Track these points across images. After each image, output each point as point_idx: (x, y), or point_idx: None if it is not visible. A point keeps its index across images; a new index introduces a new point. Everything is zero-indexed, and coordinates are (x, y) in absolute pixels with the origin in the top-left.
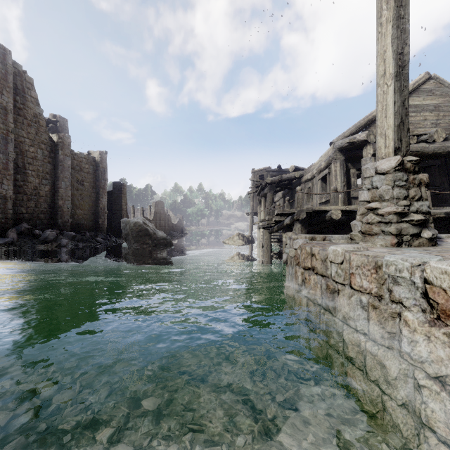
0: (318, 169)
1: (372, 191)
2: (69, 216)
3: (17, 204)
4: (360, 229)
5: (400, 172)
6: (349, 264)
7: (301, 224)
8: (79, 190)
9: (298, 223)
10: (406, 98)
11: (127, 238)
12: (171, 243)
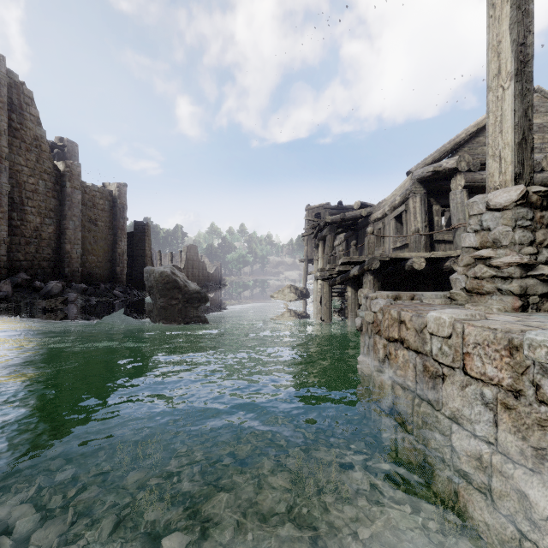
0: (391, 205)
1: (481, 234)
2: (79, 264)
3: (13, 249)
4: (464, 286)
5: (523, 208)
6: (461, 340)
7: (374, 276)
8: (91, 231)
9: (369, 274)
10: (530, 105)
11: (151, 291)
12: (206, 298)
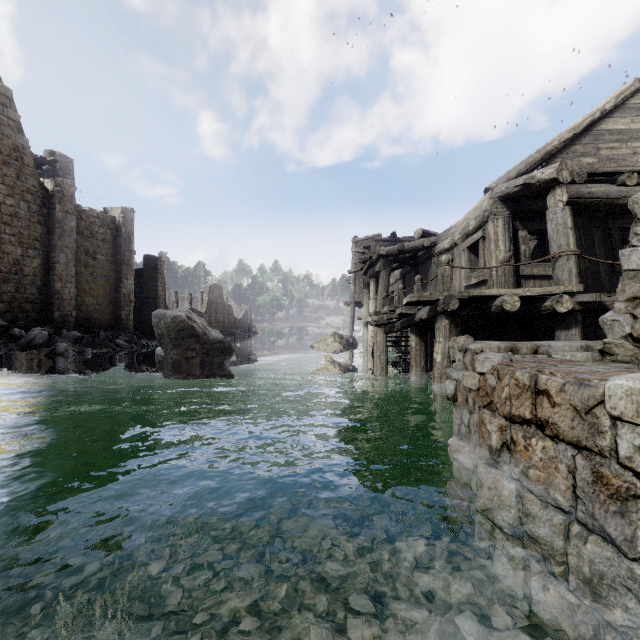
0: (463, 232)
1: None
2: (72, 307)
3: None
4: (628, 332)
5: None
6: None
7: (450, 320)
8: (88, 266)
9: (444, 317)
10: None
11: (162, 340)
12: (231, 349)
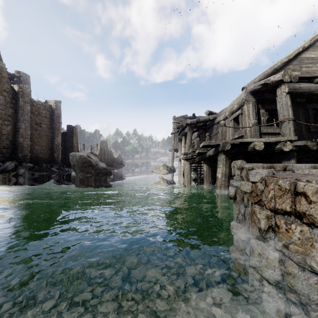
0: (230, 111)
1: None
2: (28, 151)
3: None
4: None
5: None
6: None
7: (226, 155)
8: (37, 130)
9: (222, 154)
10: None
11: (74, 168)
12: (110, 172)
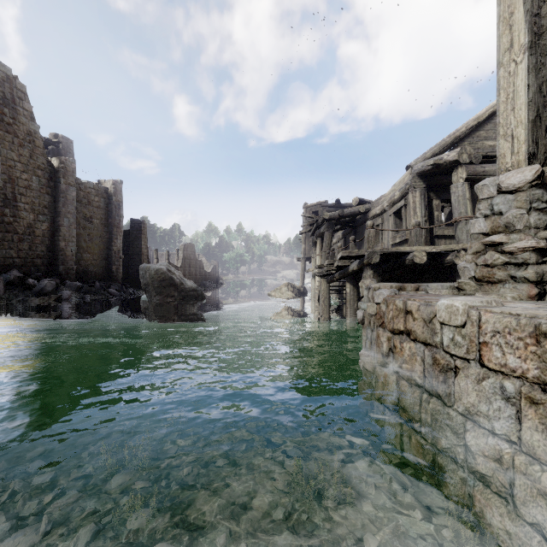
0: (390, 200)
1: (492, 219)
2: (73, 262)
3: (6, 245)
4: (473, 274)
5: (538, 189)
6: (477, 328)
7: (374, 270)
8: (86, 228)
9: (369, 268)
10: (544, 80)
11: (147, 289)
12: (202, 296)
